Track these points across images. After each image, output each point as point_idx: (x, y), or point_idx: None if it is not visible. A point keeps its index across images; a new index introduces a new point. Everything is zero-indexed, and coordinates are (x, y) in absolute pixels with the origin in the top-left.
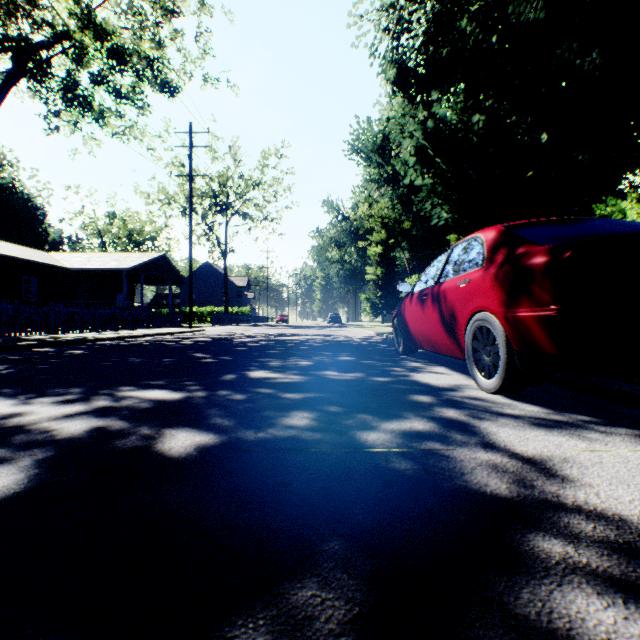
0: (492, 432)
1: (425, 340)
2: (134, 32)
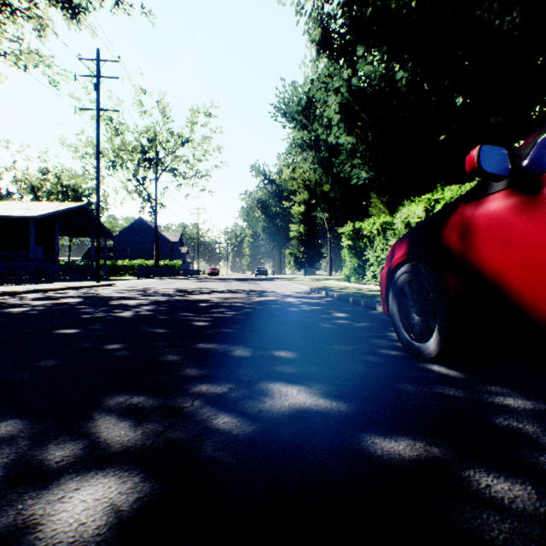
0: None
1: None
2: None
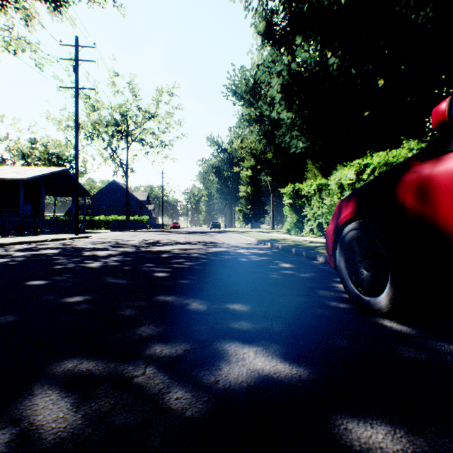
0: None
1: None
2: None
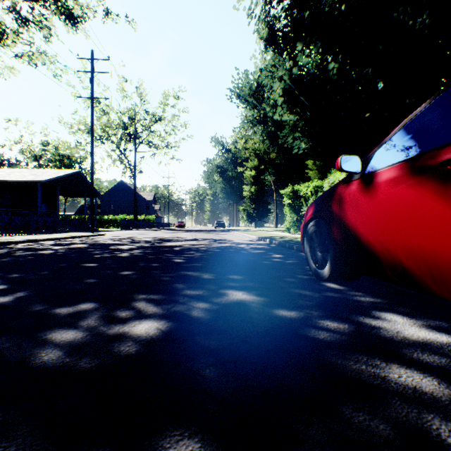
0: None
1: (449, 276)
2: None
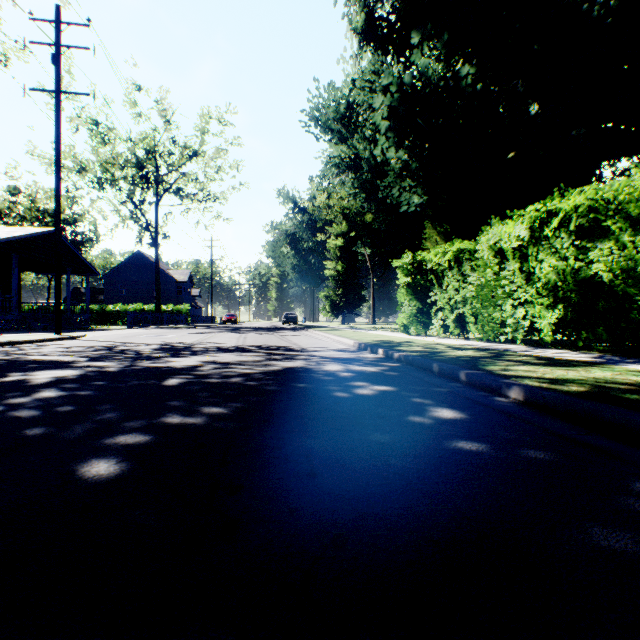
0: None
1: None
2: None
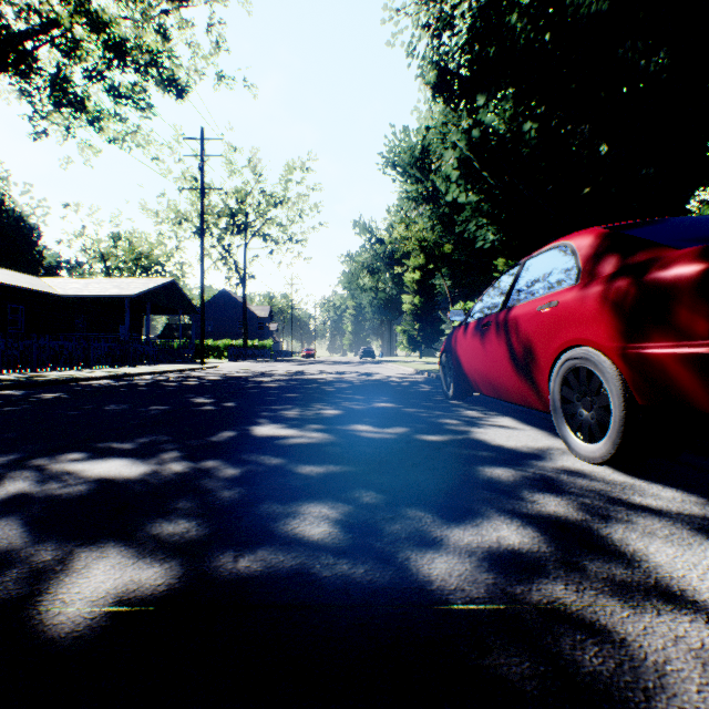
0: (640, 552)
1: (485, 383)
2: (134, 20)
